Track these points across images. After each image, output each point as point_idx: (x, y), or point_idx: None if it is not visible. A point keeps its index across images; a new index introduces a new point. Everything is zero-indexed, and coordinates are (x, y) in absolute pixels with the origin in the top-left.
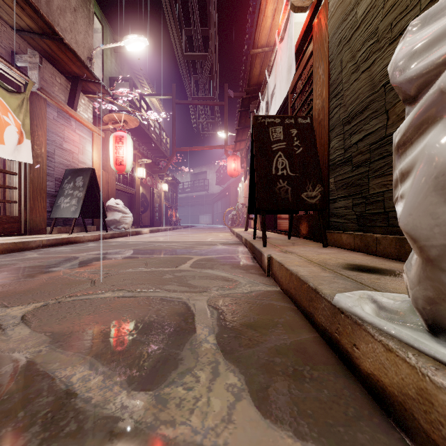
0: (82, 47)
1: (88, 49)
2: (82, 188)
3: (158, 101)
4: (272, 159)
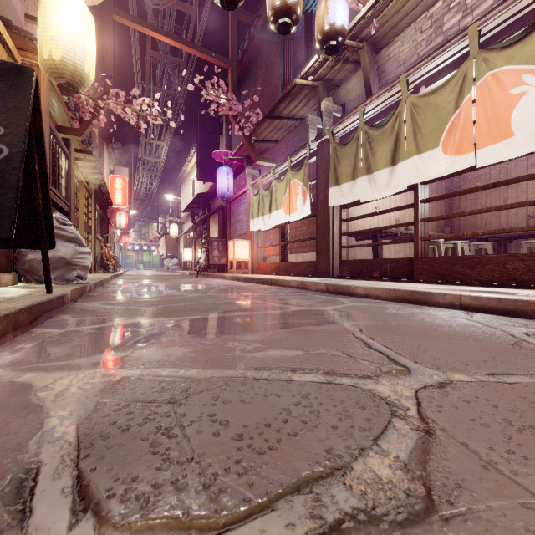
0: None
1: None
2: None
3: None
4: None
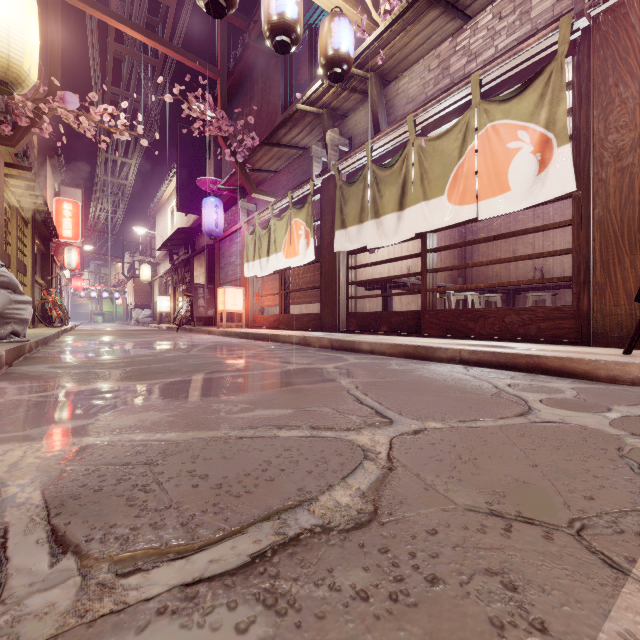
0: None
1: None
2: None
3: None
4: None
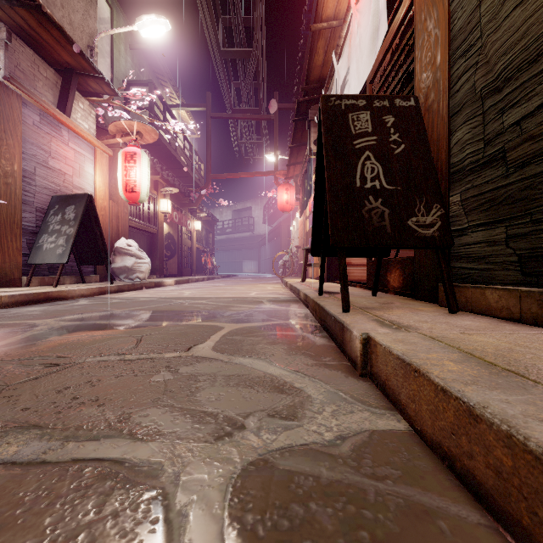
0: (80, 31)
1: (89, 35)
2: (73, 222)
3: (189, 116)
4: (355, 162)
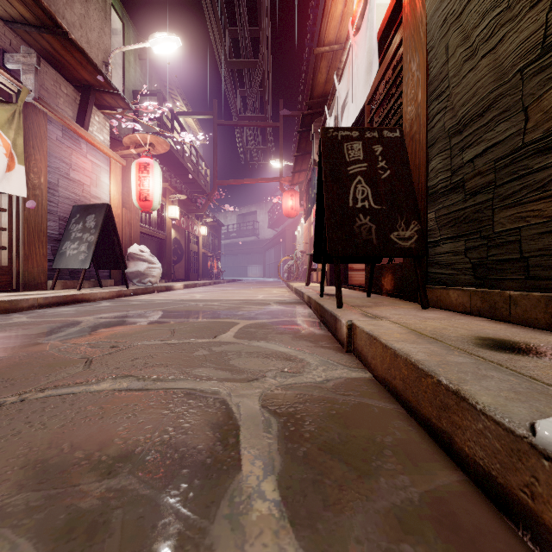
0: (96, 49)
1: (104, 51)
2: (94, 230)
3: (195, 122)
4: (349, 186)
